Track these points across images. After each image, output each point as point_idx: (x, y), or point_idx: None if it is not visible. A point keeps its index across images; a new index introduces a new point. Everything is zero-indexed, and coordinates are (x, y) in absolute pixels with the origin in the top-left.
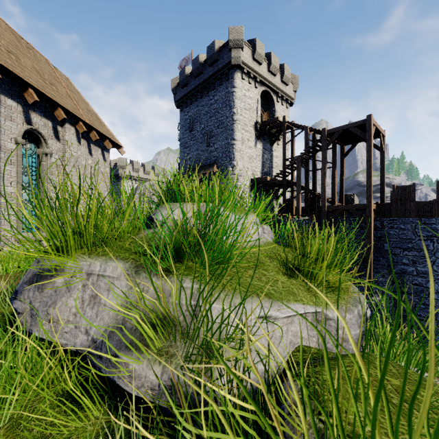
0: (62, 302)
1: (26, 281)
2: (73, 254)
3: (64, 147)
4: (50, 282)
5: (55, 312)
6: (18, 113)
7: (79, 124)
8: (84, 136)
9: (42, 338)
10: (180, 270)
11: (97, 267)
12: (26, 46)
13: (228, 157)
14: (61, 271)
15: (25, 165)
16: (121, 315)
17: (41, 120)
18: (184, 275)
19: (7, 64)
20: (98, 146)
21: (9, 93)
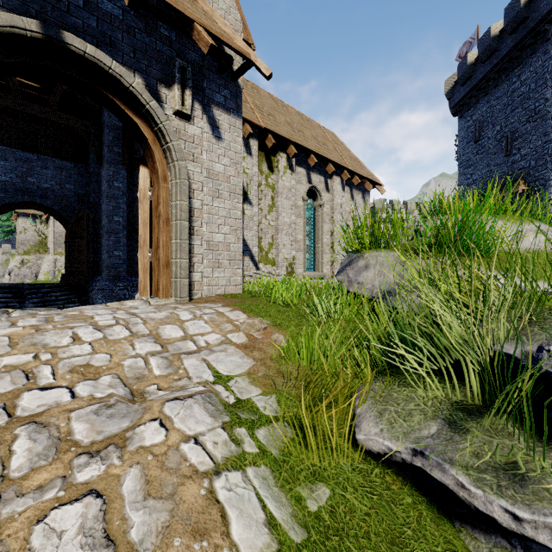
0: (364, 274)
1: (343, 266)
2: (368, 249)
3: (332, 197)
4: (356, 265)
5: (361, 279)
6: (304, 177)
7: (343, 173)
8: (347, 183)
9: (354, 293)
10: (438, 255)
11: (382, 256)
12: (306, 120)
13: (549, 163)
14: (362, 259)
15: (307, 217)
16: (398, 279)
17: (317, 178)
18: (441, 256)
19: (299, 141)
20: (359, 190)
21: (299, 163)
